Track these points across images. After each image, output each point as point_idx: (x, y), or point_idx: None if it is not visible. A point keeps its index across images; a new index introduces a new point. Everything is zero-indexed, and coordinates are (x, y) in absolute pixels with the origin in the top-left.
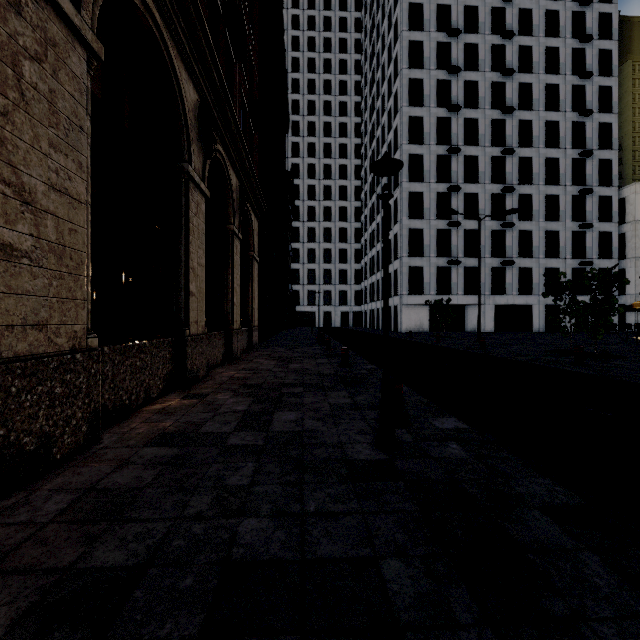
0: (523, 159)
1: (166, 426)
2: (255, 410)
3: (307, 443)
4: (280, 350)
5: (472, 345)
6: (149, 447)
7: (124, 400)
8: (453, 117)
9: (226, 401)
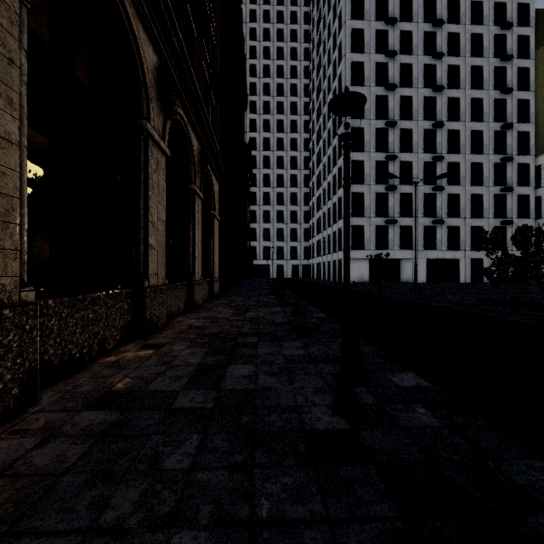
0: (451, 131)
1: (114, 382)
2: (208, 363)
3: (260, 406)
4: (238, 299)
5: (410, 294)
6: (87, 411)
7: (74, 354)
8: (390, 95)
9: (181, 352)
